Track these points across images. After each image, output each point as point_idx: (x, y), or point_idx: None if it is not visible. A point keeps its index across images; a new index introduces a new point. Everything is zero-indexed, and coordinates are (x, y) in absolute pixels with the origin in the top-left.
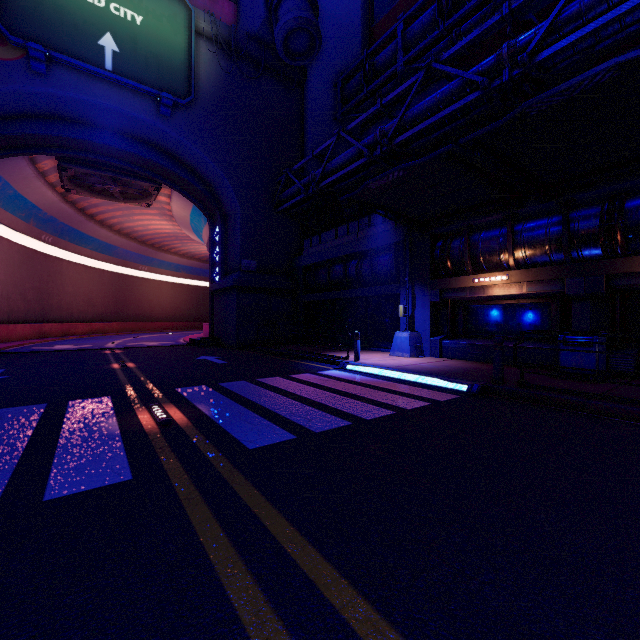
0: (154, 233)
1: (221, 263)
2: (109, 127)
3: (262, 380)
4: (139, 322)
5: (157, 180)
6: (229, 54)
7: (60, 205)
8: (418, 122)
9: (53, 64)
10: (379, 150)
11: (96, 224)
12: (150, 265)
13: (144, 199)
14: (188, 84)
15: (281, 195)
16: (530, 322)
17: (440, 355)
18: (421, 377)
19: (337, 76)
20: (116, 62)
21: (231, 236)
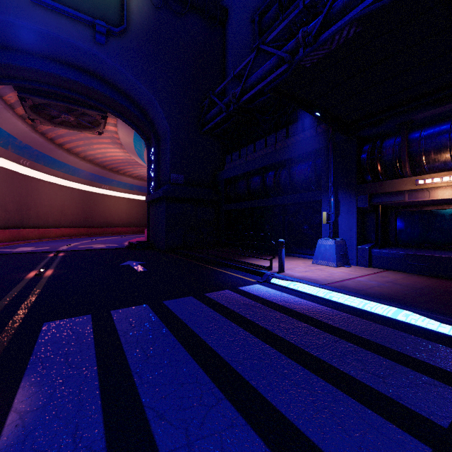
0: (111, 159)
1: (155, 178)
2: (54, 57)
3: (169, 304)
4: (102, 228)
5: (101, 108)
6: None
7: (31, 135)
8: (348, 12)
9: None
10: (301, 52)
11: (64, 152)
12: (110, 185)
13: (95, 128)
14: (121, 14)
15: (205, 117)
16: None
17: (369, 264)
18: (382, 306)
19: (254, 12)
20: None
21: (162, 154)
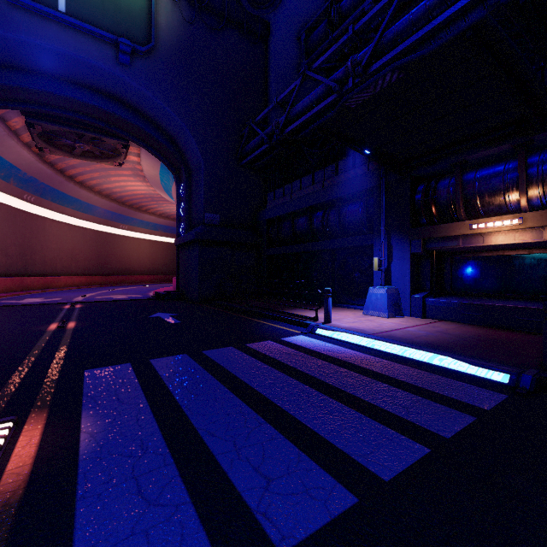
0: (131, 194)
1: (185, 217)
2: (69, 78)
3: (209, 353)
4: (120, 275)
5: (123, 136)
6: (191, 4)
7: (38, 165)
8: (399, 42)
9: (2, 4)
10: (351, 83)
11: (76, 185)
12: (130, 224)
13: (115, 158)
14: (148, 31)
15: (244, 148)
16: (546, 277)
17: (423, 315)
18: (424, 353)
19: (301, 28)
20: (70, 4)
21: (195, 190)
